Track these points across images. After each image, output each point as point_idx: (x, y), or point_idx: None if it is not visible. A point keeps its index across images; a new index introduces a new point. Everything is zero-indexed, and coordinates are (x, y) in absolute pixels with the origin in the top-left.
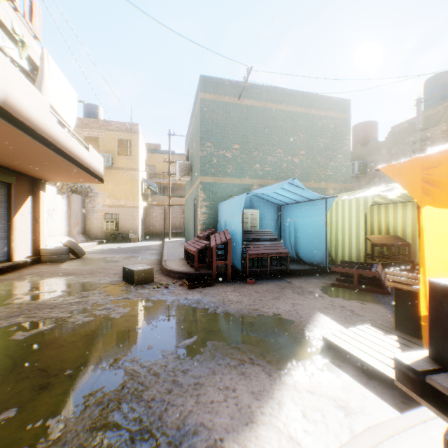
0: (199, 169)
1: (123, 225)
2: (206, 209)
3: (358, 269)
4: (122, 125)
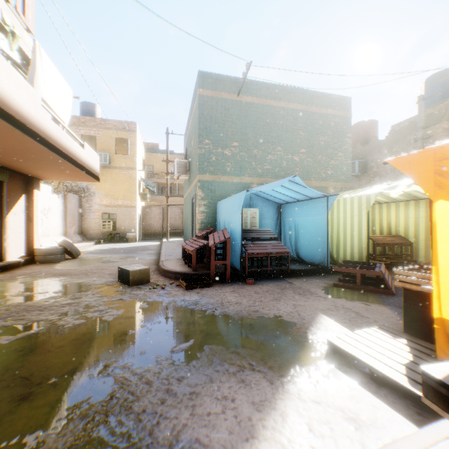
0: (198, 166)
1: (121, 224)
2: (204, 208)
3: (361, 269)
4: (120, 124)
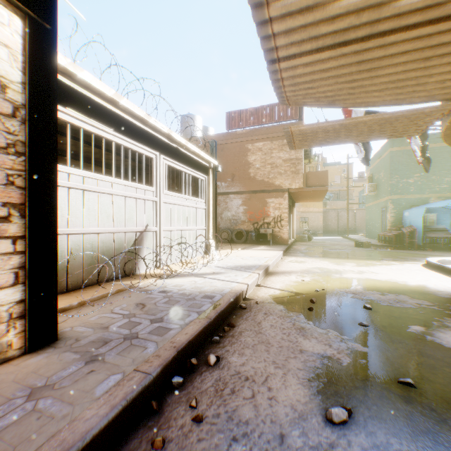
0: (388, 191)
1: (311, 224)
2: (393, 214)
3: None
4: None
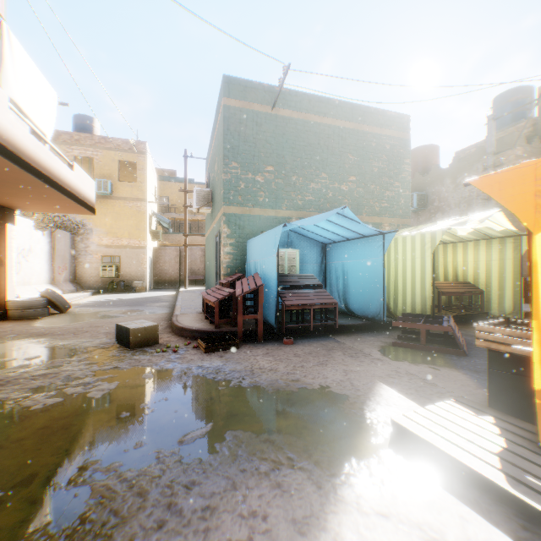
0: (222, 196)
1: (126, 270)
2: (230, 248)
3: (427, 324)
4: (125, 143)
